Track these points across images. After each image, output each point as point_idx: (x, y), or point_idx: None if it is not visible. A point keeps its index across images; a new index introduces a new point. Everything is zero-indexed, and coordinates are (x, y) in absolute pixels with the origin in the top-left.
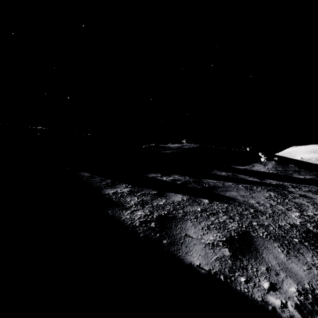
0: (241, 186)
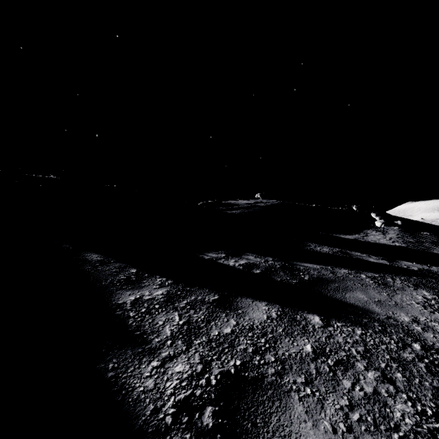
0: (365, 276)
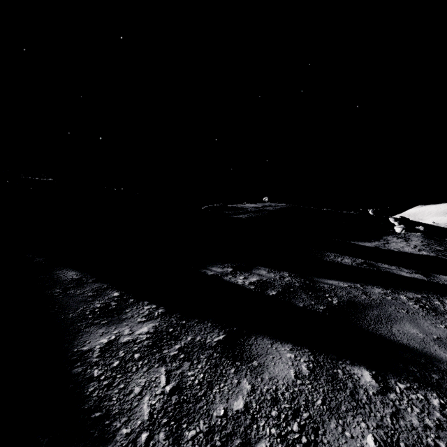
0: (406, 297)
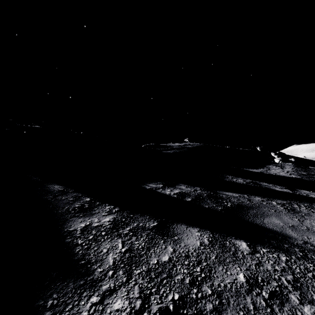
0: (276, 203)
